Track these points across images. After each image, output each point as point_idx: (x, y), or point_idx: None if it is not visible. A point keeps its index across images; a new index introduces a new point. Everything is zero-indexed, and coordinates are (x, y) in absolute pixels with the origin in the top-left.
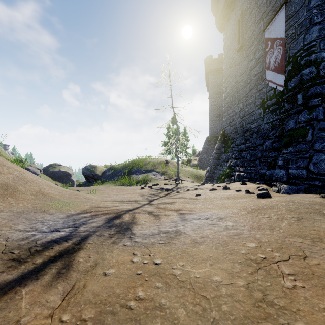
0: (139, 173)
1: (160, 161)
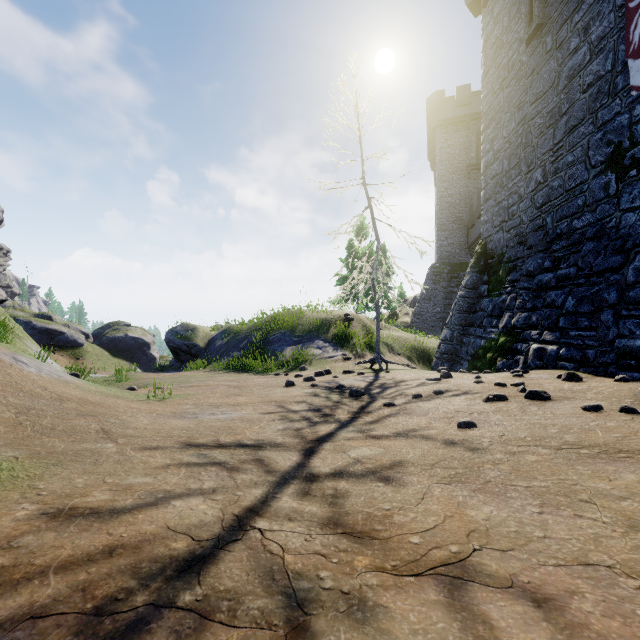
0: (285, 344)
1: (332, 317)
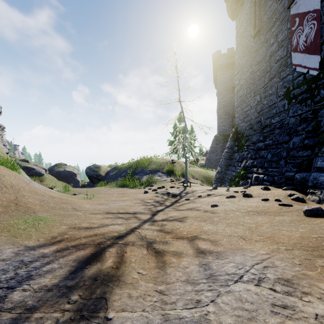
0: (143, 174)
1: (166, 161)
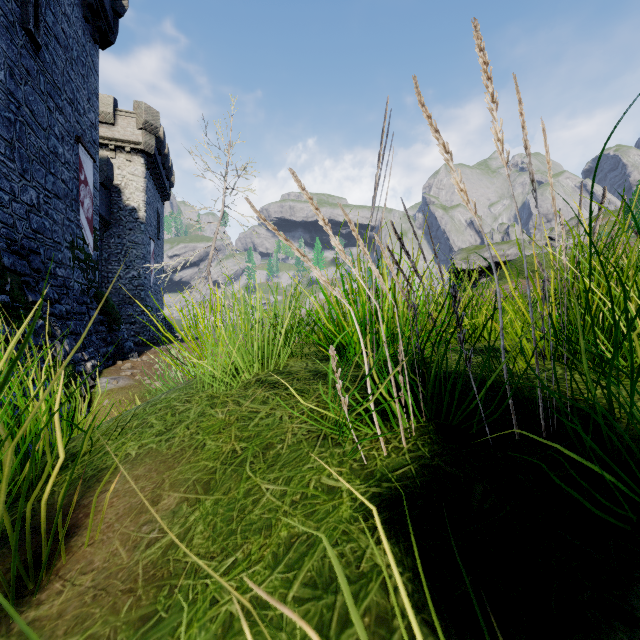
0: None
1: None
